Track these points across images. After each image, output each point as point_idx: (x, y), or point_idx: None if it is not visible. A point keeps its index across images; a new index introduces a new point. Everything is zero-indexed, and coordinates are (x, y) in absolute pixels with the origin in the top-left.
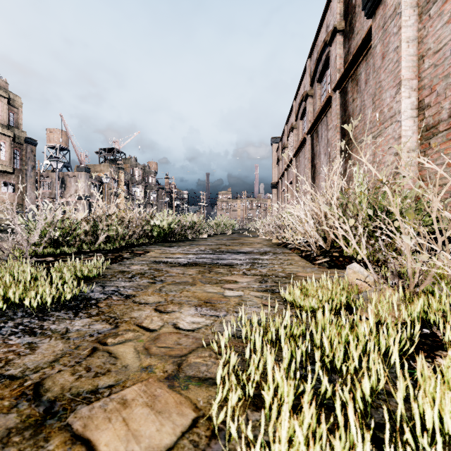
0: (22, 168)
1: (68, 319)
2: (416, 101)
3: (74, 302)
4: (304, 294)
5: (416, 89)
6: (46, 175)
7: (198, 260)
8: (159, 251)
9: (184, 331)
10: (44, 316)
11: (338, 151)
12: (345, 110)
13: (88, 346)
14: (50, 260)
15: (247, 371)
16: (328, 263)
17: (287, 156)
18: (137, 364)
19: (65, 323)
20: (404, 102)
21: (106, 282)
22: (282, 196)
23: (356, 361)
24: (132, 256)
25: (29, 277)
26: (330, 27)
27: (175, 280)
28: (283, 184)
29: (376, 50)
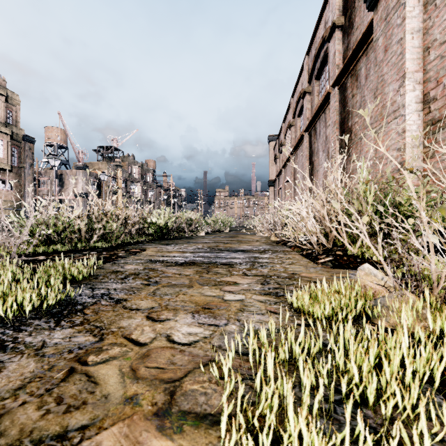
0: (20, 165)
1: (47, 329)
2: (421, 95)
3: (58, 308)
4: (314, 300)
5: (420, 82)
6: (44, 172)
7: (195, 259)
8: (156, 249)
9: (179, 345)
10: (21, 325)
11: (337, 148)
12: (344, 106)
13: (64, 366)
14: (41, 259)
15: (256, 404)
16: (332, 263)
17: (285, 154)
18: (120, 393)
19: (43, 334)
20: (409, 95)
21: (97, 283)
22: (280, 193)
23: (399, 398)
24: (127, 255)
25: (6, 281)
26: (329, 23)
27: (170, 281)
28: (280, 181)
29: (378, 43)
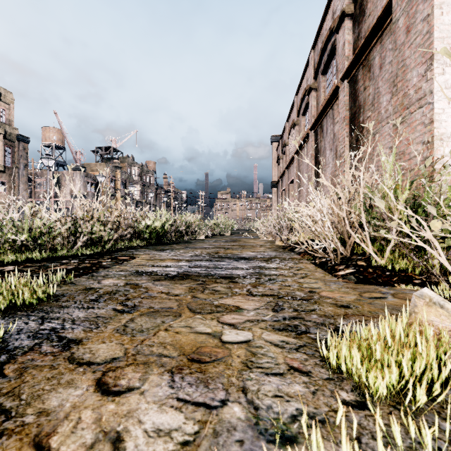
0: (13, 166)
1: None
2: None
3: None
4: (362, 352)
5: None
6: (40, 174)
7: (190, 270)
8: (147, 256)
9: None
10: None
11: (347, 146)
12: (355, 100)
13: None
14: (7, 270)
15: None
16: (355, 276)
17: (288, 154)
18: None
19: None
20: (438, 80)
21: (54, 309)
22: (283, 195)
23: None
24: (112, 264)
25: None
26: (337, 13)
27: (153, 305)
28: (284, 183)
29: (398, 24)
